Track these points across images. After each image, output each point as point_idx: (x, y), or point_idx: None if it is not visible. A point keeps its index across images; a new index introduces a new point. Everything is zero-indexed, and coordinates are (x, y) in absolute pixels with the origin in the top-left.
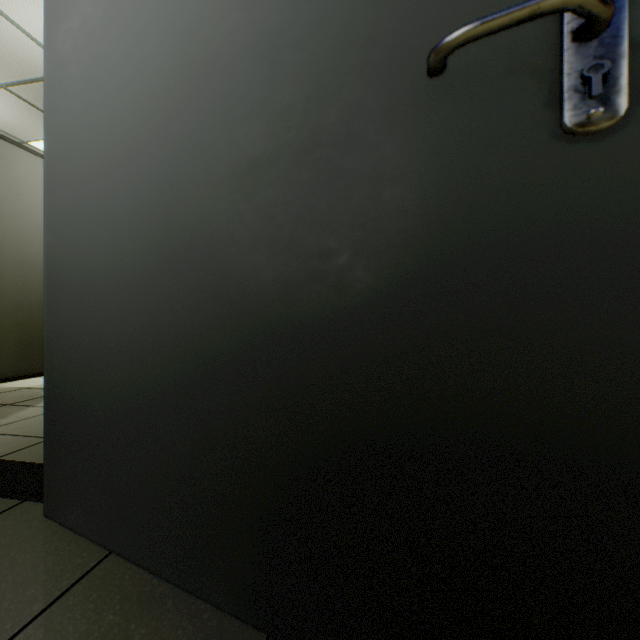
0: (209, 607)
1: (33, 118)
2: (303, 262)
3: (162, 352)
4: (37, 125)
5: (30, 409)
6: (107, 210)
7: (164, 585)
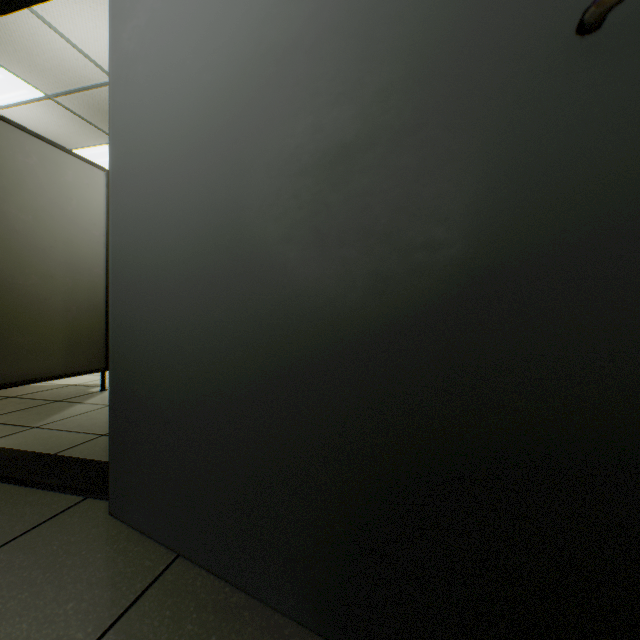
0: (288, 622)
1: (76, 127)
2: (404, 255)
3: (237, 352)
4: (79, 133)
5: (79, 406)
6: (176, 207)
7: (237, 594)
